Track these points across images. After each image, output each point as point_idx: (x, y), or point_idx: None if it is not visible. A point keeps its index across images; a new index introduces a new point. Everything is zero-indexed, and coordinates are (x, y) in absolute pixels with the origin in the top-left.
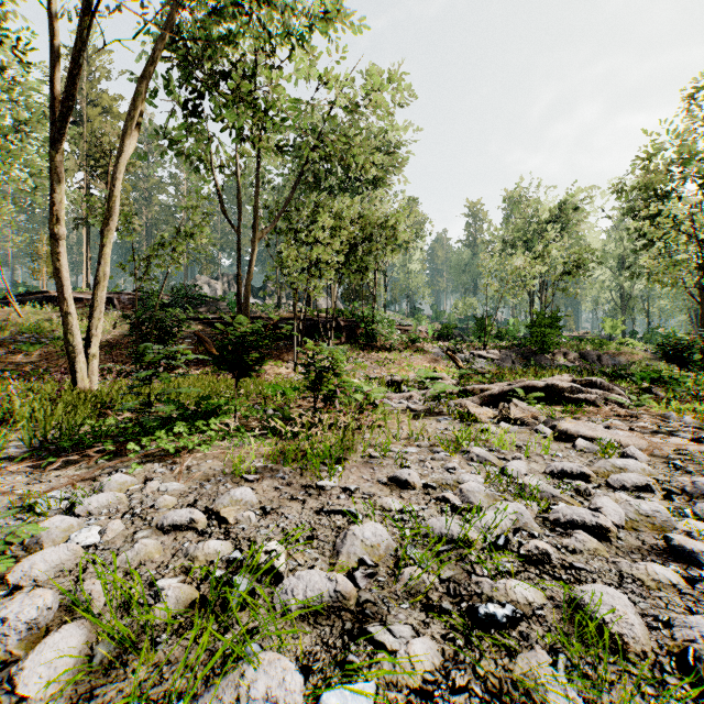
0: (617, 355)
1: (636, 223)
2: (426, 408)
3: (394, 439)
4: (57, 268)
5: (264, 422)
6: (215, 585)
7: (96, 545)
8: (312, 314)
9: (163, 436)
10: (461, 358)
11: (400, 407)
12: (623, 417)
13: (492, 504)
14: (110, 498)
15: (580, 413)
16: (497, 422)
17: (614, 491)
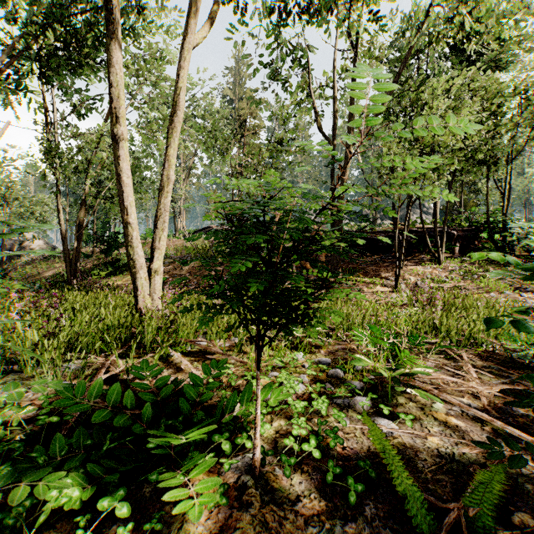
0: None
1: None
2: None
3: None
4: (118, 174)
5: None
6: None
7: None
8: (413, 225)
9: None
10: None
11: None
12: None
13: None
14: None
15: None
16: None
17: None
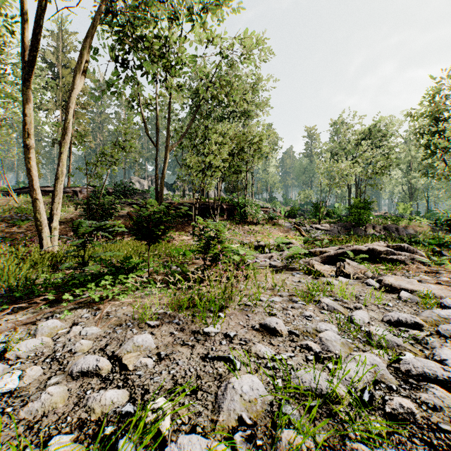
0: (409, 228)
1: (427, 137)
2: (283, 265)
3: (262, 290)
4: (29, 168)
5: (166, 278)
6: (102, 446)
7: (12, 391)
8: (205, 200)
9: (93, 287)
10: (304, 229)
11: (265, 264)
12: (427, 273)
13: (349, 354)
14: (37, 343)
15: (395, 269)
16: (336, 276)
17: (444, 339)
